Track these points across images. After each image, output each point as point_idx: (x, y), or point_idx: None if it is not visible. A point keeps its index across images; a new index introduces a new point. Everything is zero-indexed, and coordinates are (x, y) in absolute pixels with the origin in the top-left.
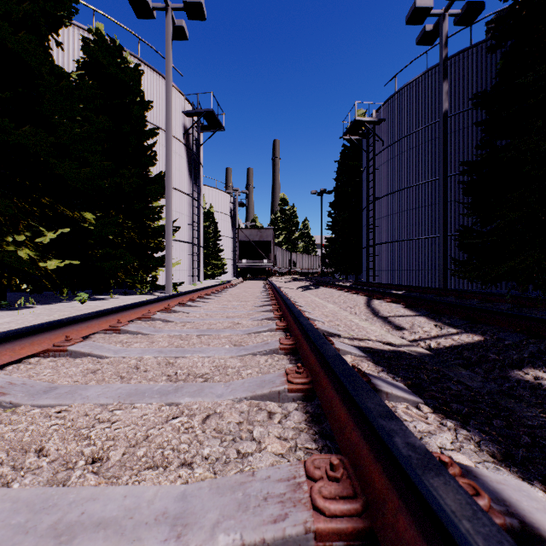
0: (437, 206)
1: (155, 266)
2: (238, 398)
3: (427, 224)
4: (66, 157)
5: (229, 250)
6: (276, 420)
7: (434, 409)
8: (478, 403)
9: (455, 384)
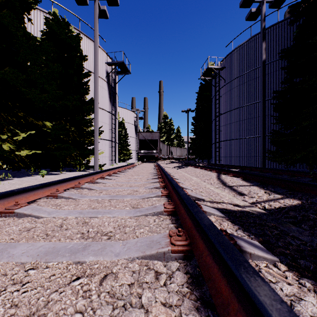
0: (257, 118)
1: (89, 154)
2: (131, 258)
3: (251, 129)
4: (33, 87)
5: (133, 145)
6: (162, 281)
7: (288, 266)
8: (316, 258)
9: (292, 239)
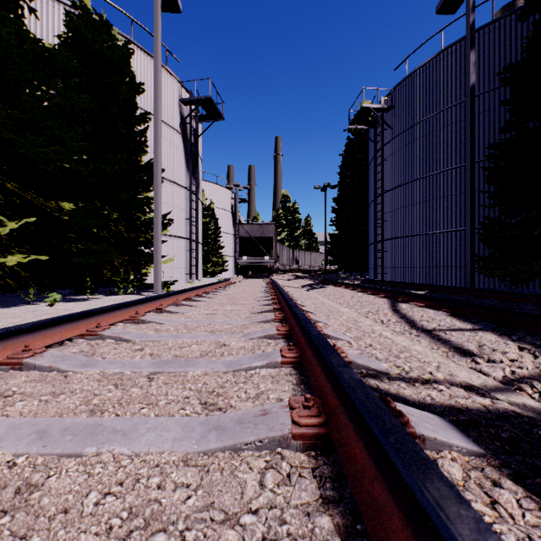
0: (453, 197)
1: (147, 263)
2: None
3: (443, 217)
4: (35, 135)
5: (230, 247)
6: None
7: None
8: None
9: None
